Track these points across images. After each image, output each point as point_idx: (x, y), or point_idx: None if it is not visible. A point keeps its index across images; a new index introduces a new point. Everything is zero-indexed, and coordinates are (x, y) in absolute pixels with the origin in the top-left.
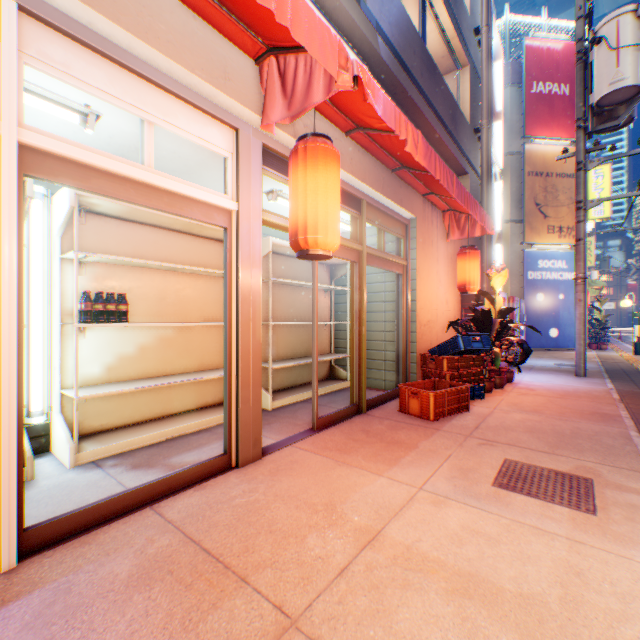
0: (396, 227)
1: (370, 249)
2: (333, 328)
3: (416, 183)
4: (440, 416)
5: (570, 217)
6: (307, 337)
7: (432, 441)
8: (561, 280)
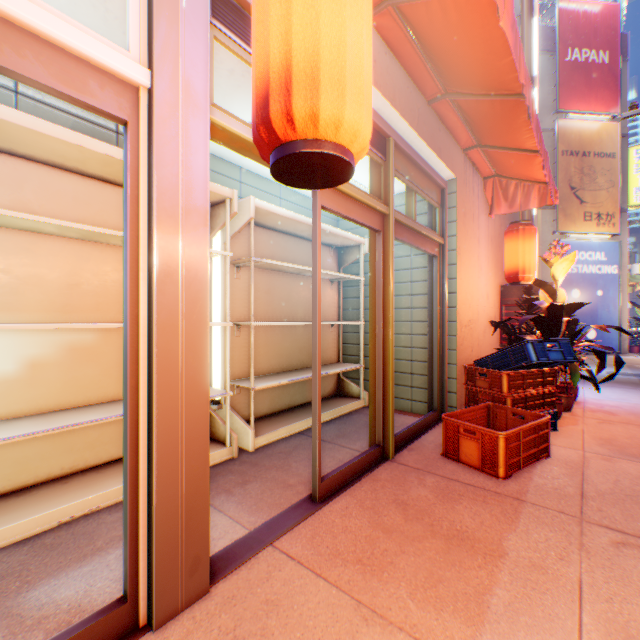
0: (430, 190)
1: (399, 214)
2: (342, 330)
3: (459, 127)
4: (513, 469)
5: (610, 202)
6: (307, 342)
7: (525, 535)
8: (599, 274)
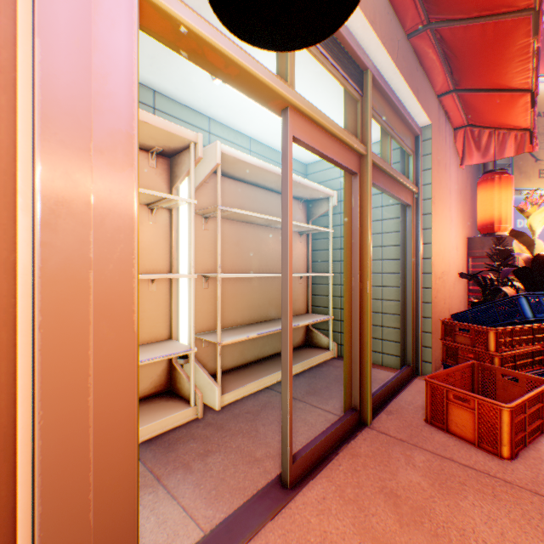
0: (405, 135)
1: (376, 156)
2: (310, 281)
3: (437, 68)
4: (517, 447)
5: None
6: (277, 293)
7: None
8: None
